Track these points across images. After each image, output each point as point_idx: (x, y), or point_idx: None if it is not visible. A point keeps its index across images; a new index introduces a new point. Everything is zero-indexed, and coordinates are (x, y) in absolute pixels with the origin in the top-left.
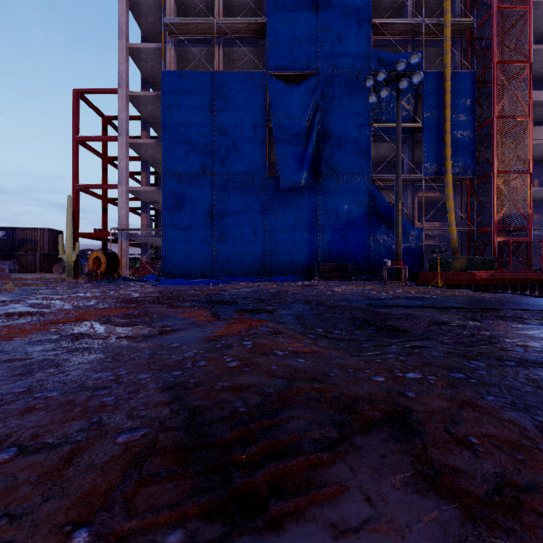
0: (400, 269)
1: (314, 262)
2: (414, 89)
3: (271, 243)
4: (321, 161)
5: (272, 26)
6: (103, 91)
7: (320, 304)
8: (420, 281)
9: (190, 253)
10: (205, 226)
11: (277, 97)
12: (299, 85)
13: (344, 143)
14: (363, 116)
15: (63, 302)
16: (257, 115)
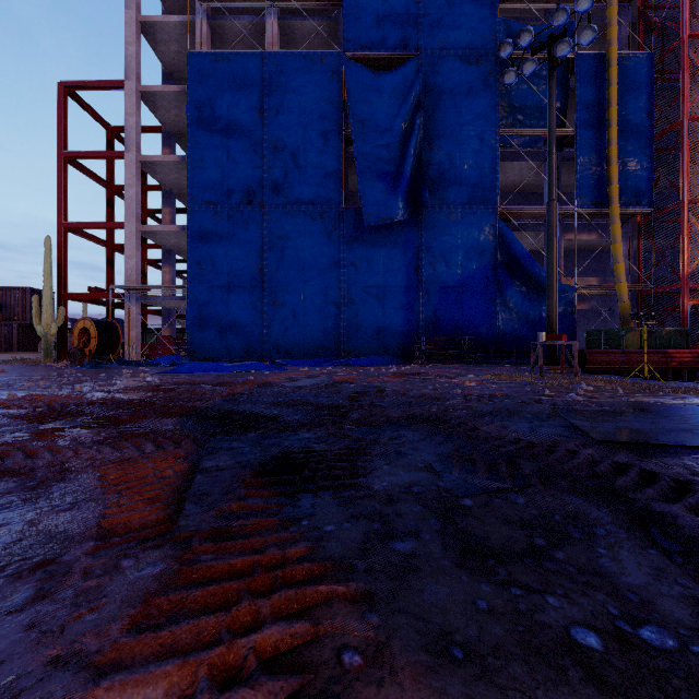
0: (554, 346)
1: (413, 336)
2: (561, 80)
3: (350, 307)
4: (425, 185)
5: None
6: (102, 84)
7: (473, 434)
8: (586, 365)
9: (229, 322)
10: (251, 283)
11: (359, 91)
12: (390, 72)
13: (459, 159)
14: (486, 119)
15: None
16: (329, 118)
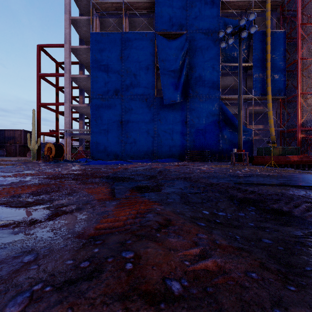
0: (241, 154)
1: (184, 150)
2: (247, 42)
3: (158, 138)
4: (189, 87)
5: (158, 4)
6: (55, 45)
7: (197, 181)
8: (254, 162)
9: (108, 144)
10: (117, 128)
11: (162, 48)
12: (175, 40)
13: (203, 76)
14: (215, 59)
15: (4, 178)
16: (149, 59)
